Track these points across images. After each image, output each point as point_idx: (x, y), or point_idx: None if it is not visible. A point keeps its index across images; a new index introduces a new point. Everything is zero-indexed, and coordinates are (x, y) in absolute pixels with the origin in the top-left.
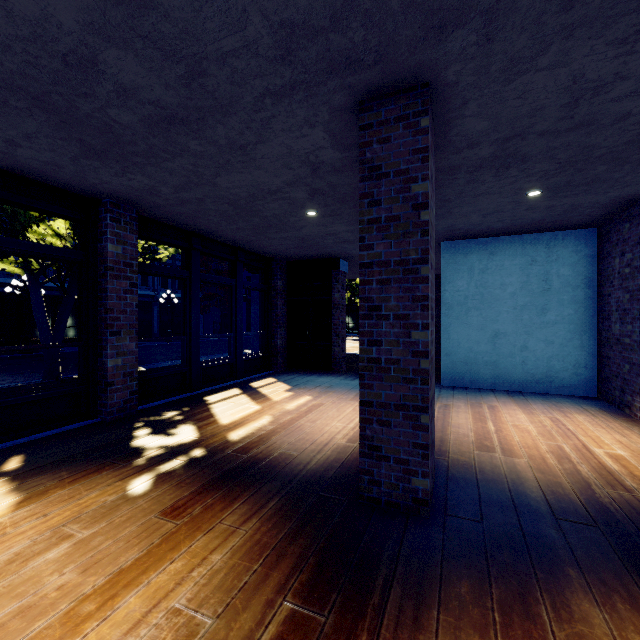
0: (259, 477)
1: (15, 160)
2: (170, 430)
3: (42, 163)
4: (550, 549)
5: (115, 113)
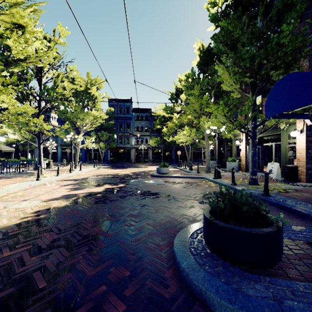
0: None
1: None
2: None
3: None
4: None
5: None
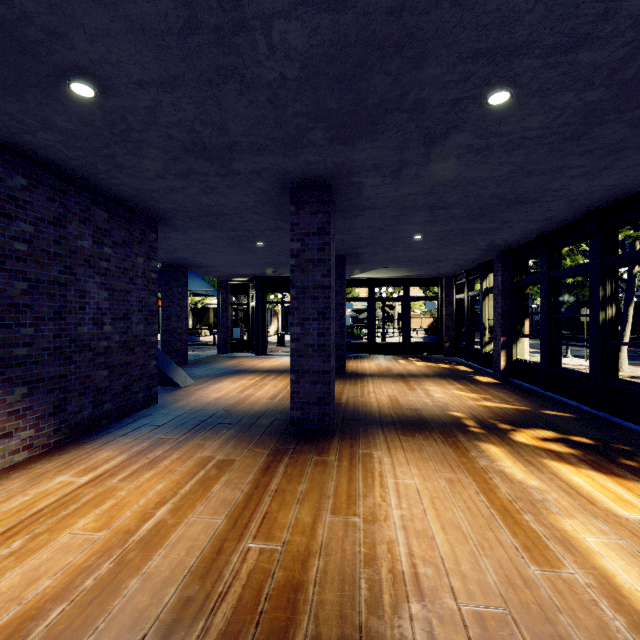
0: (402, 422)
1: (582, 205)
2: (564, 443)
3: (575, 202)
4: (253, 415)
5: (457, 212)
